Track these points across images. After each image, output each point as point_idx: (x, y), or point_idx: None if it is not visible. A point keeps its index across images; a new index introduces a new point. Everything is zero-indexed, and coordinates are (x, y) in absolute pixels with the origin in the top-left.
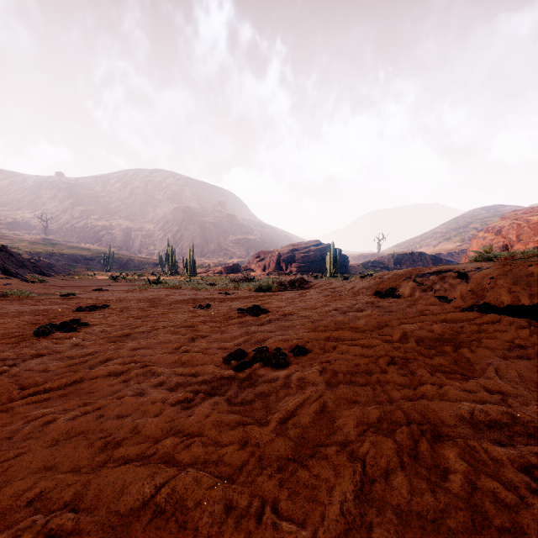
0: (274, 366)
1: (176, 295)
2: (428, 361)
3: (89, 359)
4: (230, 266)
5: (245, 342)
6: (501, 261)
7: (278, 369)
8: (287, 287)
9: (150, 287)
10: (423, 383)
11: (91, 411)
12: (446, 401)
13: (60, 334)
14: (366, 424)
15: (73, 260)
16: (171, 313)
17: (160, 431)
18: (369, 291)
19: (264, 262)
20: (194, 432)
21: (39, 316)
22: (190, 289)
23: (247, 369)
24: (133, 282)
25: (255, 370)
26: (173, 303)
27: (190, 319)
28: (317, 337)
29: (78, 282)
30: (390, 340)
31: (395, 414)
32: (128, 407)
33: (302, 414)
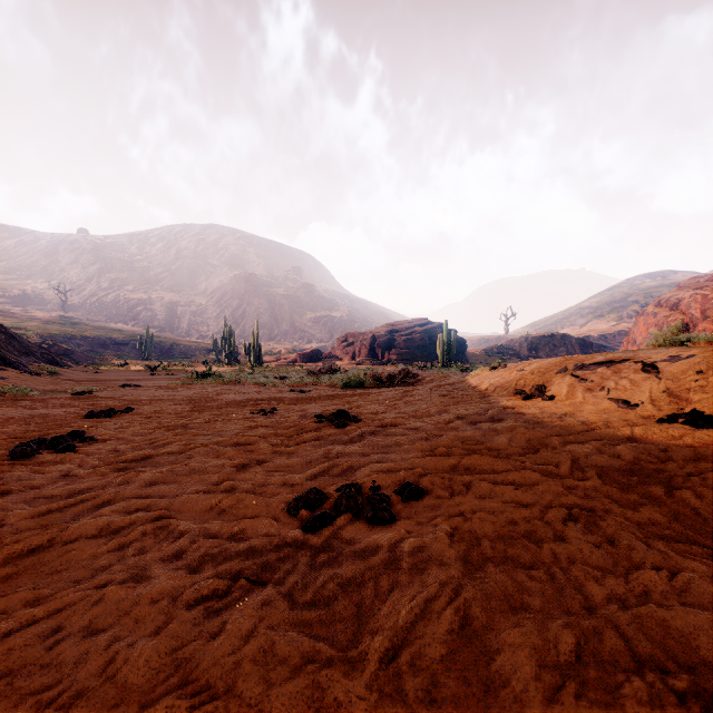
0: (370, 522)
1: (232, 393)
2: (631, 514)
3: (76, 502)
4: (308, 352)
5: (324, 473)
6: (700, 345)
7: (378, 527)
8: (386, 383)
9: (197, 382)
10: (637, 564)
11: (41, 618)
12: (694, 607)
13: (47, 456)
14: (554, 666)
15: (99, 344)
16: (218, 422)
17: (155, 675)
18: (505, 389)
19: (353, 348)
20: (218, 681)
21: (30, 425)
22: (252, 385)
23: (325, 529)
24: (176, 375)
25: (340, 529)
26: (225, 406)
27: (245, 431)
28: (437, 466)
29: (102, 374)
30: (556, 473)
31: (607, 643)
32: (109, 609)
33: (426, 636)
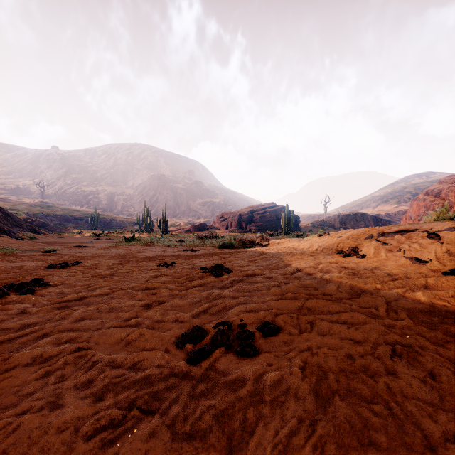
0: (239, 355)
1: (147, 252)
2: (442, 351)
3: (23, 334)
4: (198, 225)
5: (205, 312)
6: None
7: (245, 360)
8: (248, 245)
9: (125, 244)
10: None
11: None
12: None
13: (13, 297)
14: None
15: (65, 220)
16: (135, 272)
17: None
18: (329, 250)
19: (227, 222)
20: None
21: (8, 274)
22: (160, 246)
23: (204, 362)
24: (112, 239)
25: (215, 361)
26: (141, 260)
27: (152, 278)
28: (287, 307)
29: (65, 239)
30: (376, 314)
31: None
32: (22, 438)
33: None
